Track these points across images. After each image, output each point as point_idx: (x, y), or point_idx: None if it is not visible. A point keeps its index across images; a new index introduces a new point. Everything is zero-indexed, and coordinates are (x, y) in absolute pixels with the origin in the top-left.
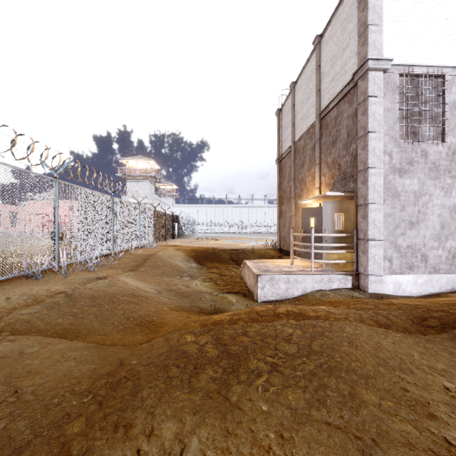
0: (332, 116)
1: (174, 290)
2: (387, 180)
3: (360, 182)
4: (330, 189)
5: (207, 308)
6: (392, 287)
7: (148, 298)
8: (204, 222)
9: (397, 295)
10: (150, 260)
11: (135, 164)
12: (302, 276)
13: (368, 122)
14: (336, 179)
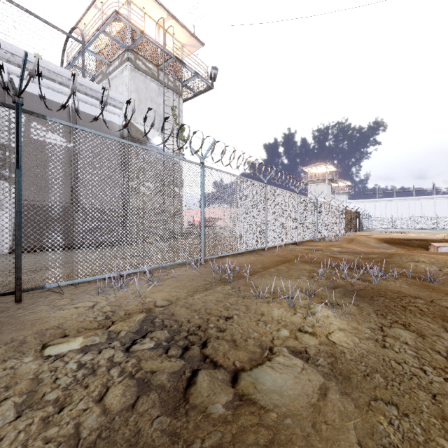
0: None
1: None
2: None
3: None
4: None
5: None
6: None
7: None
8: (382, 217)
9: None
10: (355, 241)
11: (314, 170)
12: None
13: None
14: None
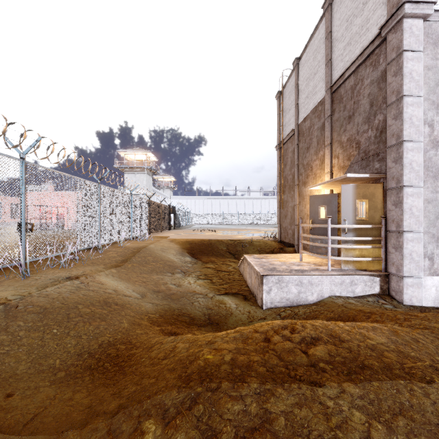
0: (348, 86)
1: (162, 291)
2: (427, 157)
3: (390, 160)
4: (345, 173)
5: (200, 317)
6: (434, 292)
7: (125, 305)
8: (201, 214)
9: None
10: (139, 254)
11: (133, 156)
12: (318, 277)
13: (404, 83)
14: (354, 160)
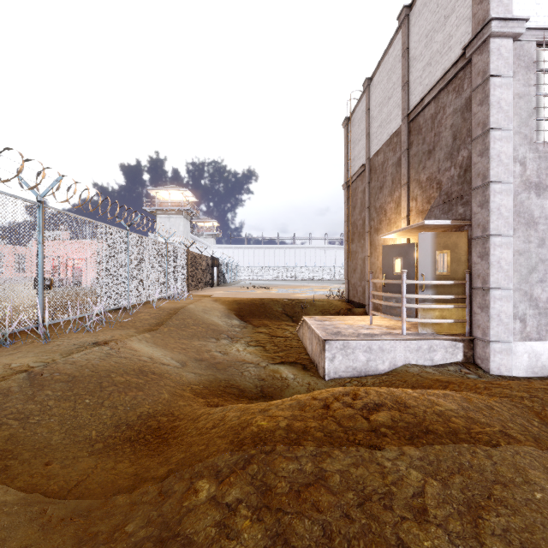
0: (427, 115)
1: (206, 359)
2: (519, 201)
3: (475, 204)
4: (424, 218)
5: (251, 389)
6: (527, 360)
7: (163, 375)
8: (250, 267)
9: (534, 371)
10: (177, 315)
11: (167, 195)
12: (390, 342)
13: (490, 114)
14: (434, 203)
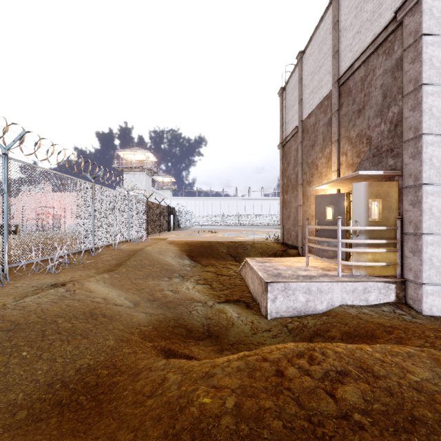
0: (357, 78)
1: (158, 298)
2: None
3: (407, 155)
4: (354, 171)
5: (198, 329)
6: None
7: (114, 317)
8: (201, 215)
9: None
10: (135, 257)
11: (132, 156)
12: (328, 283)
13: (423, 70)
14: (364, 156)
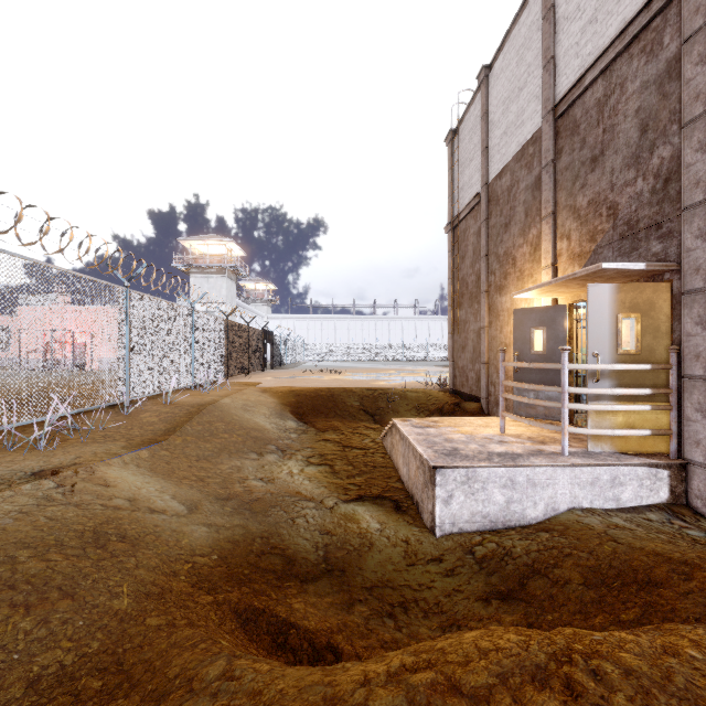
0: (590, 102)
1: (236, 493)
2: None
3: (690, 233)
4: (583, 266)
5: (307, 557)
6: None
7: (143, 538)
8: (317, 344)
9: None
10: (201, 416)
11: (205, 248)
12: (546, 469)
13: None
14: (603, 239)
